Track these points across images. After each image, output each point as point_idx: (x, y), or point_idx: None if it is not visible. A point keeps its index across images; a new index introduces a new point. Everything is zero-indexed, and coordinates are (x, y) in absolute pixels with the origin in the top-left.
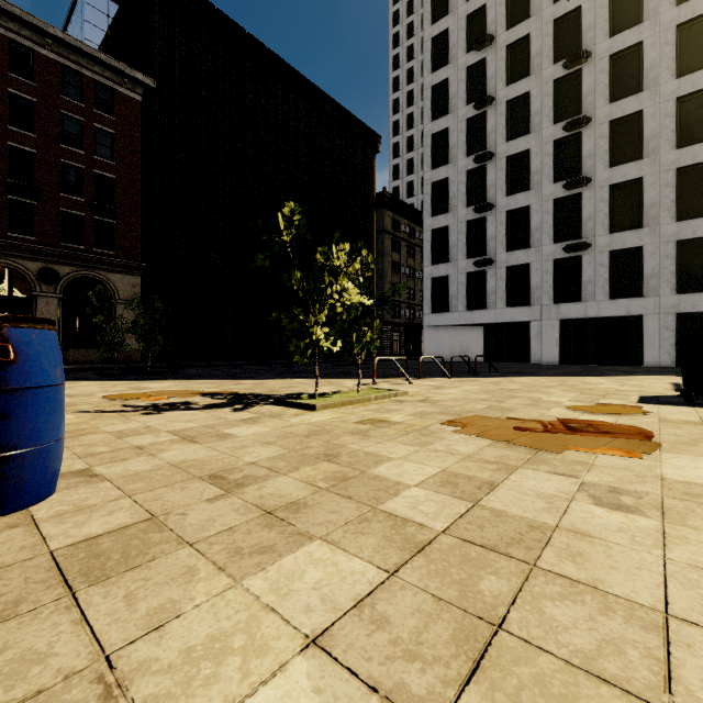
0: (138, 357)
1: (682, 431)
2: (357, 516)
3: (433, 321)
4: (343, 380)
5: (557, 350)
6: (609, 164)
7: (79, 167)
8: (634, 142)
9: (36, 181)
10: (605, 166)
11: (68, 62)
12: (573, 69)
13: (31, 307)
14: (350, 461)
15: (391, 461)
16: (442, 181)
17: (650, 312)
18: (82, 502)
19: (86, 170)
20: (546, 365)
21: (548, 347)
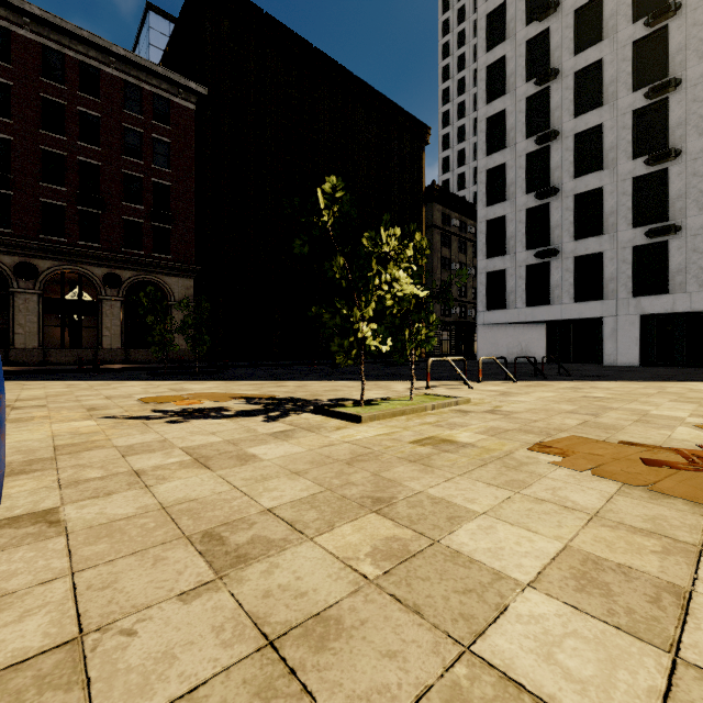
0: (192, 357)
1: None
2: (437, 677)
3: (488, 318)
4: (392, 383)
5: (637, 350)
6: None
7: (139, 177)
8: None
9: (102, 192)
10: (700, 134)
11: (129, 77)
12: (658, 26)
13: (97, 309)
14: (411, 516)
15: (474, 520)
16: (498, 168)
17: None
18: (1, 583)
19: (145, 179)
20: (624, 367)
21: (626, 347)
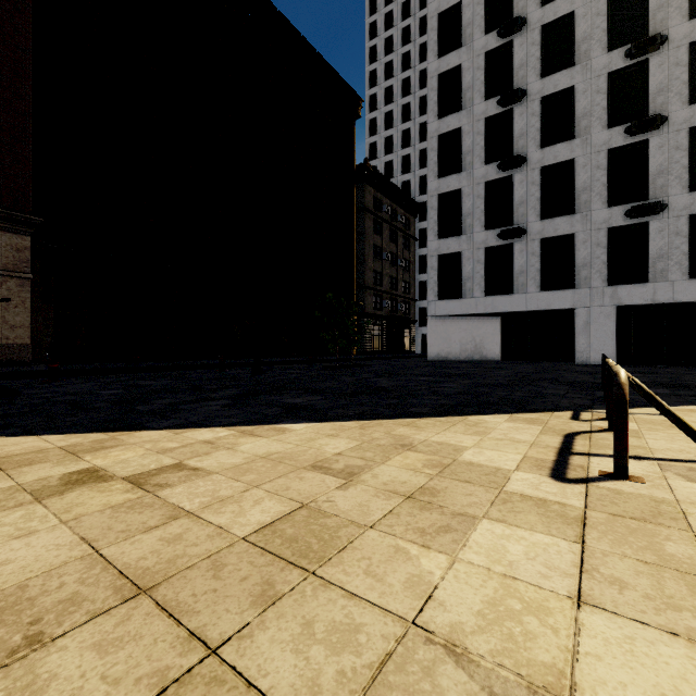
0: (27, 356)
1: None
2: None
3: (440, 309)
4: (431, 430)
5: (613, 347)
6: (686, 101)
7: None
8: None
9: None
10: (683, 103)
11: None
12: None
13: None
14: None
15: None
16: (451, 133)
17: None
18: None
19: None
20: None
21: (600, 342)
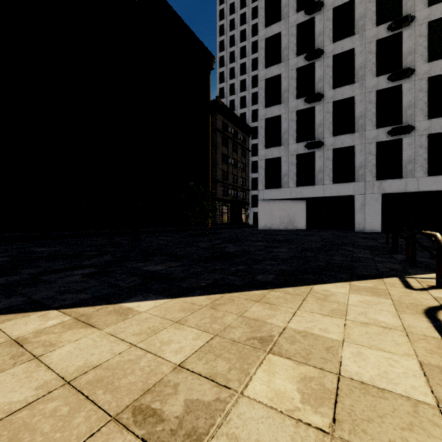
0: None
1: None
2: None
3: (267, 195)
4: (286, 310)
5: (379, 220)
6: (426, 60)
7: None
8: None
9: None
10: (424, 61)
11: None
12: None
13: None
14: None
15: None
16: (274, 78)
17: None
18: None
19: None
20: (377, 233)
21: (371, 217)
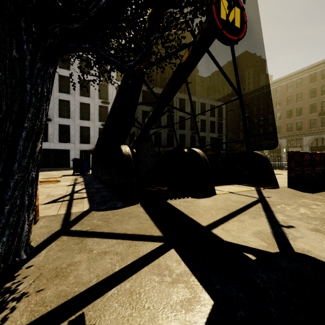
0: None
1: (67, 179)
2: None
3: None
4: None
5: None
6: (59, 90)
7: None
8: (67, 87)
9: None
10: (57, 91)
11: None
12: None
13: None
14: None
15: None
16: None
17: (72, 149)
18: None
19: None
20: None
21: None
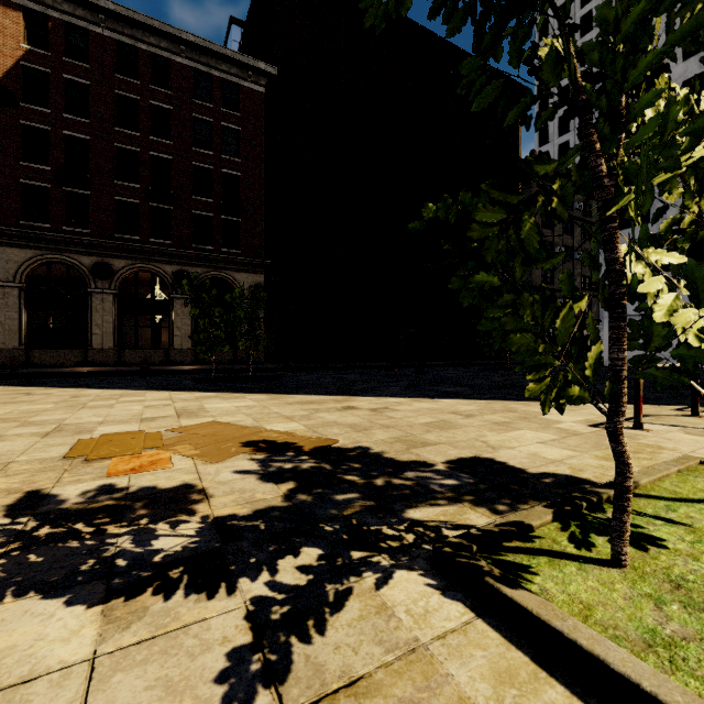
0: (262, 358)
1: None
2: None
3: None
4: (535, 406)
5: None
6: None
7: (209, 168)
8: None
9: (173, 187)
10: None
11: (199, 65)
12: None
13: (169, 309)
14: None
15: None
16: None
17: None
18: None
19: (214, 171)
20: None
21: None
